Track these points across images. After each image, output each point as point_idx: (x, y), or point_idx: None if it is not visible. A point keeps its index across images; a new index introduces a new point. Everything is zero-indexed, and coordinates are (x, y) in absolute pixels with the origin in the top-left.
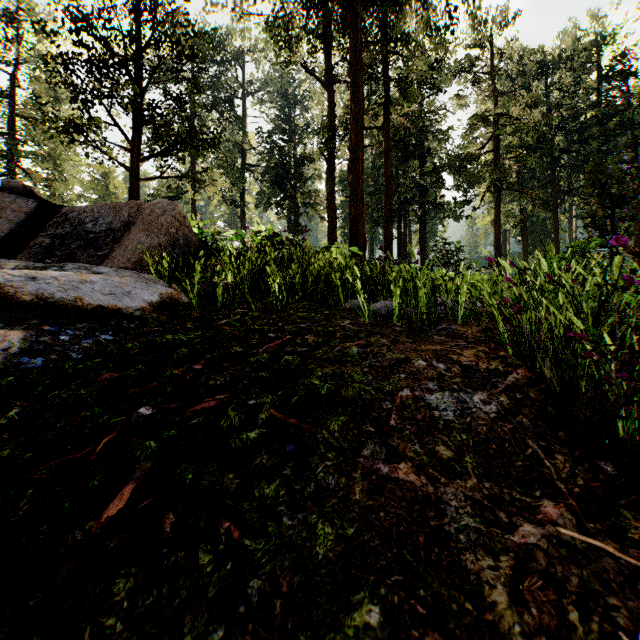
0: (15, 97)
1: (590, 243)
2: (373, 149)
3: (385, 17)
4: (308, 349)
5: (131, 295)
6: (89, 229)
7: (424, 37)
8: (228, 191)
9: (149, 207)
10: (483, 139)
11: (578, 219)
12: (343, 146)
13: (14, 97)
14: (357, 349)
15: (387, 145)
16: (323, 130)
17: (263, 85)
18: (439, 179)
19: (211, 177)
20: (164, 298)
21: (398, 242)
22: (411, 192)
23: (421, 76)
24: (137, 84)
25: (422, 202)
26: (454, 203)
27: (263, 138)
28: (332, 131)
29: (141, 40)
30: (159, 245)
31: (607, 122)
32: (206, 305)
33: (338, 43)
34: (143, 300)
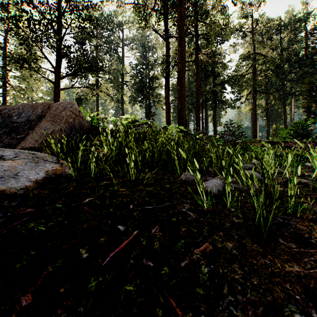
0: (6, 48)
1: (307, 121)
2: (188, 73)
3: (196, 1)
4: (153, 265)
5: (18, 176)
6: (14, 120)
7: (216, 13)
8: (115, 95)
9: (55, 105)
10: (246, 67)
11: (295, 108)
12: (174, 71)
13: (6, 48)
14: (207, 269)
15: (197, 70)
16: (163, 62)
17: (132, 41)
18: (223, 88)
19: (106, 88)
20: (49, 174)
21: (202, 120)
22: (209, 95)
23: (215, 33)
24: (57, 34)
25: (214, 100)
26: (231, 100)
27: (133, 68)
28: (168, 63)
29: (61, 10)
30: (60, 130)
31: (312, 57)
32: (84, 175)
33: (171, 17)
34: (29, 179)
